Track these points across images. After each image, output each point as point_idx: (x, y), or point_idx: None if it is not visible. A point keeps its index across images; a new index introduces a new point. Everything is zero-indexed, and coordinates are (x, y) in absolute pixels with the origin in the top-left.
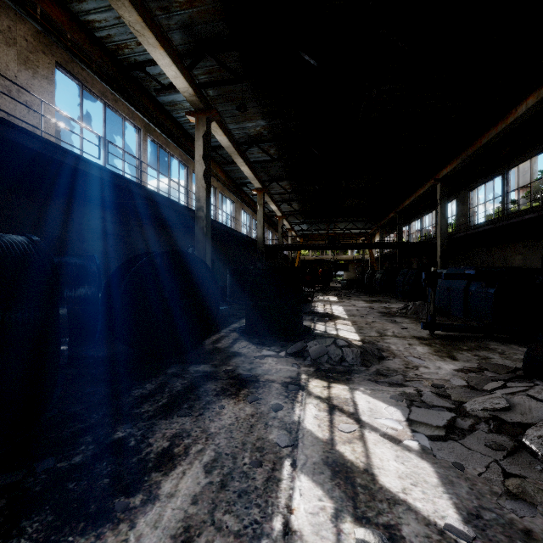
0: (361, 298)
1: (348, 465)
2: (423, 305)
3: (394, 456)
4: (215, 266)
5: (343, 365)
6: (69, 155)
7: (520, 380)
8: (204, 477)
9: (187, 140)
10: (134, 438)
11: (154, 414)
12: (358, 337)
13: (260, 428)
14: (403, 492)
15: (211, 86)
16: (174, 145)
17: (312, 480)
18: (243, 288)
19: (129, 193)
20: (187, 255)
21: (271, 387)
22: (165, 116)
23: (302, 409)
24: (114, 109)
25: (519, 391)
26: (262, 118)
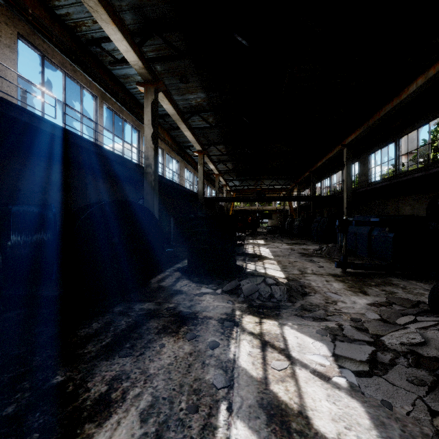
0: (284, 241)
1: (282, 407)
2: (335, 247)
3: (325, 396)
4: (163, 215)
5: (272, 301)
6: (25, 113)
7: (427, 314)
8: (138, 427)
9: (138, 108)
10: (73, 382)
11: (97, 355)
12: (283, 275)
13: (198, 367)
14: (338, 438)
15: (158, 60)
16: (127, 112)
17: (248, 427)
18: (185, 233)
19: (85, 151)
20: (134, 205)
21: (208, 324)
22: (119, 87)
23: (237, 346)
24: (73, 79)
25: (430, 326)
26: (202, 91)
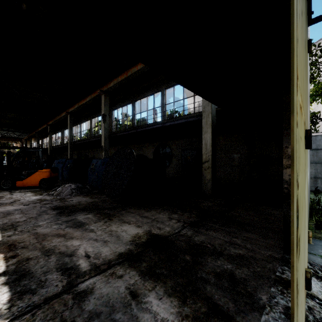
0: None
1: None
2: None
3: None
4: None
5: None
6: None
7: None
8: None
9: None
10: None
11: None
12: None
13: None
14: None
15: None
16: None
17: None
18: None
19: None
20: None
21: None
22: None
23: None
24: None
25: None
26: None
